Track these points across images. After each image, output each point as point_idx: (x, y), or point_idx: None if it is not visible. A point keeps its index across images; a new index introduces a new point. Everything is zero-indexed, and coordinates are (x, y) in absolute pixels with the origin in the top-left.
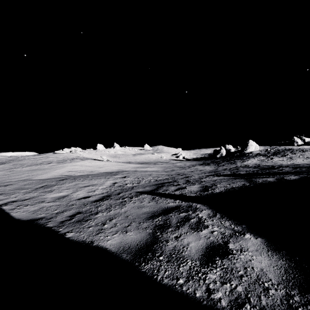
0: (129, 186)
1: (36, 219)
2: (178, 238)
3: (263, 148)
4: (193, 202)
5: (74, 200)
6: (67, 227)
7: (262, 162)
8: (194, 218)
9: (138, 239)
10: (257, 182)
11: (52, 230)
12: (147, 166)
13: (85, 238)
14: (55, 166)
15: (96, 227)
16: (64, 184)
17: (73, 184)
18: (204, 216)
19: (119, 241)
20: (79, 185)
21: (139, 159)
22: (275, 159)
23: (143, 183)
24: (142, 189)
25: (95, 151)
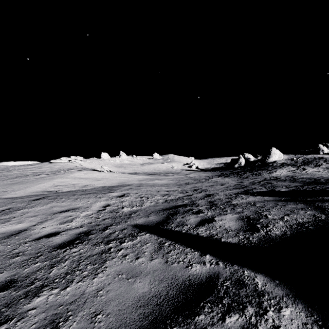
0: (126, 211)
1: None
2: None
3: (288, 157)
4: (242, 264)
5: (29, 240)
6: None
7: (295, 174)
8: None
9: None
10: None
11: None
12: (156, 178)
13: None
14: (42, 179)
15: None
16: (34, 207)
17: (47, 207)
18: None
19: None
20: (54, 209)
21: (148, 169)
22: (309, 169)
23: (147, 205)
24: (144, 219)
25: (98, 160)
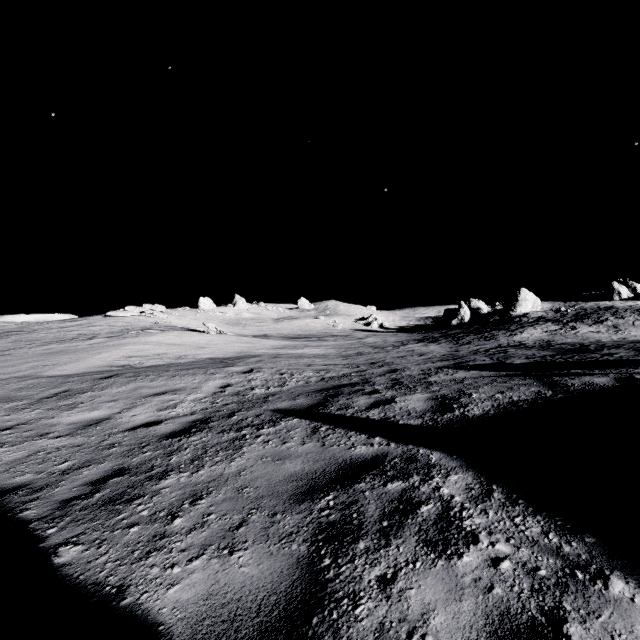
0: (259, 394)
1: (4, 491)
2: (391, 586)
3: (551, 307)
4: (418, 444)
5: (120, 431)
6: (70, 524)
7: (554, 337)
8: (431, 502)
9: (264, 582)
10: (571, 387)
11: (27, 534)
12: (303, 344)
13: (105, 572)
14: (101, 346)
15: (148, 528)
16: (107, 389)
17: (129, 388)
18: (458, 496)
19: (205, 590)
20: (141, 392)
21: (288, 329)
22: (582, 328)
23: (291, 386)
24: (289, 403)
25: (194, 312)
